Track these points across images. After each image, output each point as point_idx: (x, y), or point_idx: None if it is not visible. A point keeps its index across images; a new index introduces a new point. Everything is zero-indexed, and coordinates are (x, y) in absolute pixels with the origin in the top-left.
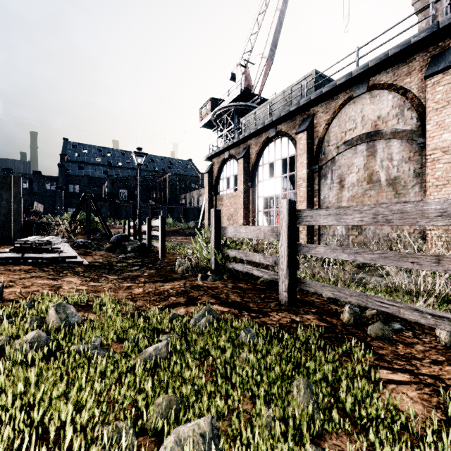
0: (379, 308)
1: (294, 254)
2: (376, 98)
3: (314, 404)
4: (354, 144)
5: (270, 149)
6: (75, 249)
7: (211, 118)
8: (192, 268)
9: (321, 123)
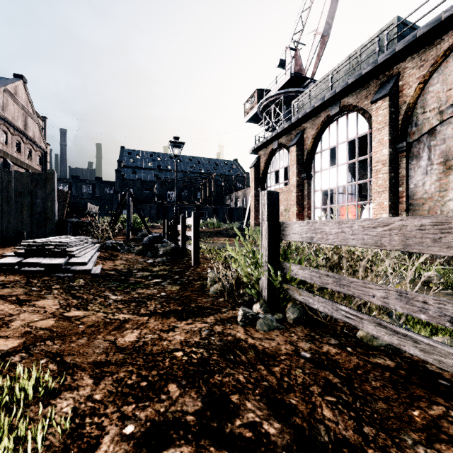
0: None
1: None
2: None
3: None
4: None
5: (331, 131)
6: (102, 251)
7: (257, 111)
8: (230, 287)
9: (411, 83)
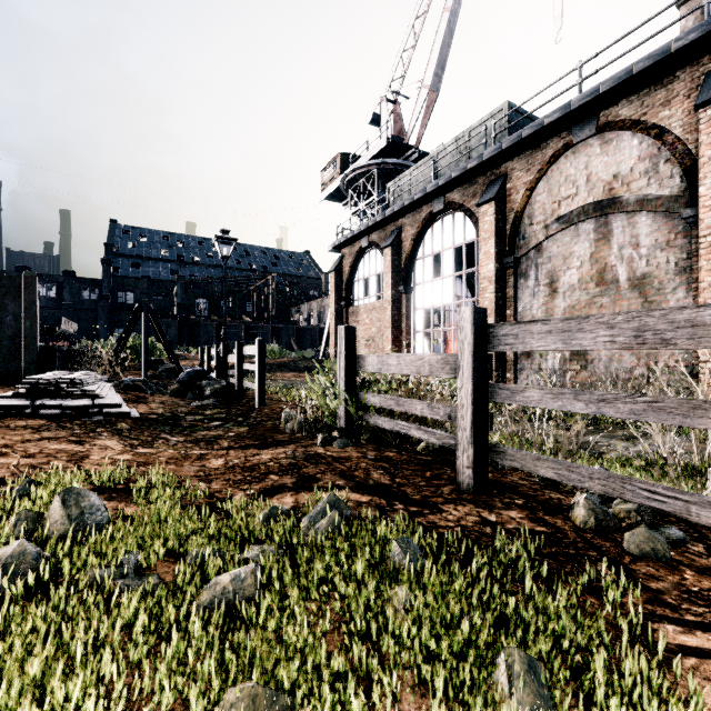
0: (647, 502)
1: (485, 402)
2: (611, 144)
3: (546, 707)
4: (573, 222)
5: (434, 232)
6: (120, 392)
7: (340, 185)
8: (307, 424)
9: (519, 188)
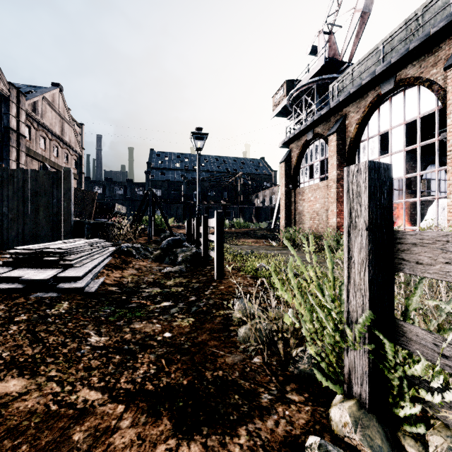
0: None
1: None
2: None
3: None
4: None
5: (381, 113)
6: (115, 256)
7: (287, 103)
8: (269, 332)
9: None
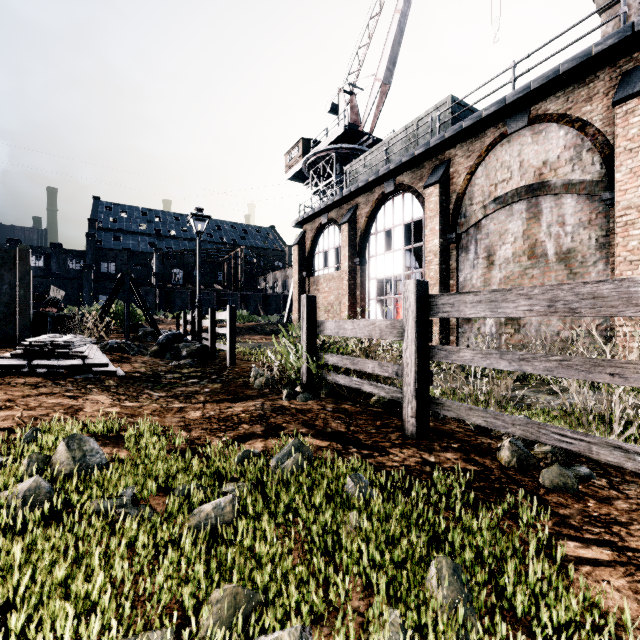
0: (558, 444)
1: (426, 361)
2: (541, 135)
3: (466, 601)
4: (508, 202)
5: (386, 210)
6: (106, 353)
7: (302, 167)
8: (273, 381)
9: (461, 172)
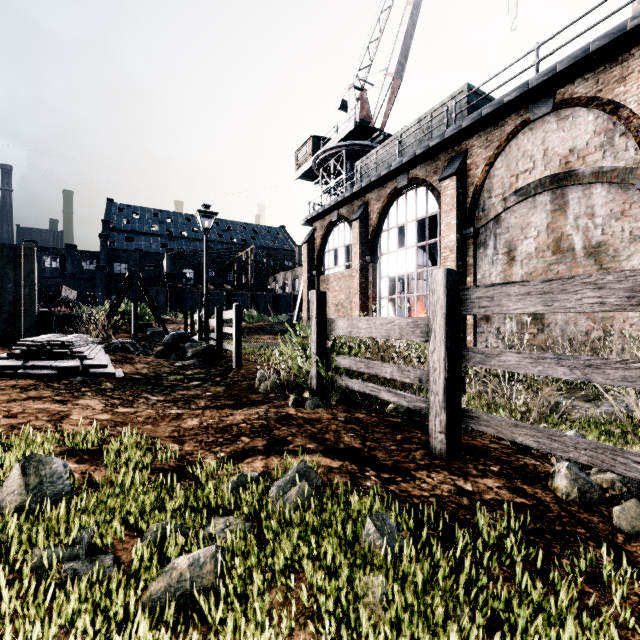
0: None
1: (458, 366)
2: (567, 120)
3: None
4: (531, 194)
5: (399, 206)
6: (110, 353)
7: (312, 165)
8: (280, 384)
9: (479, 164)
